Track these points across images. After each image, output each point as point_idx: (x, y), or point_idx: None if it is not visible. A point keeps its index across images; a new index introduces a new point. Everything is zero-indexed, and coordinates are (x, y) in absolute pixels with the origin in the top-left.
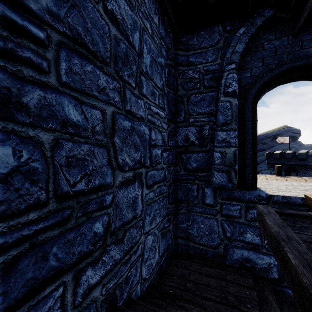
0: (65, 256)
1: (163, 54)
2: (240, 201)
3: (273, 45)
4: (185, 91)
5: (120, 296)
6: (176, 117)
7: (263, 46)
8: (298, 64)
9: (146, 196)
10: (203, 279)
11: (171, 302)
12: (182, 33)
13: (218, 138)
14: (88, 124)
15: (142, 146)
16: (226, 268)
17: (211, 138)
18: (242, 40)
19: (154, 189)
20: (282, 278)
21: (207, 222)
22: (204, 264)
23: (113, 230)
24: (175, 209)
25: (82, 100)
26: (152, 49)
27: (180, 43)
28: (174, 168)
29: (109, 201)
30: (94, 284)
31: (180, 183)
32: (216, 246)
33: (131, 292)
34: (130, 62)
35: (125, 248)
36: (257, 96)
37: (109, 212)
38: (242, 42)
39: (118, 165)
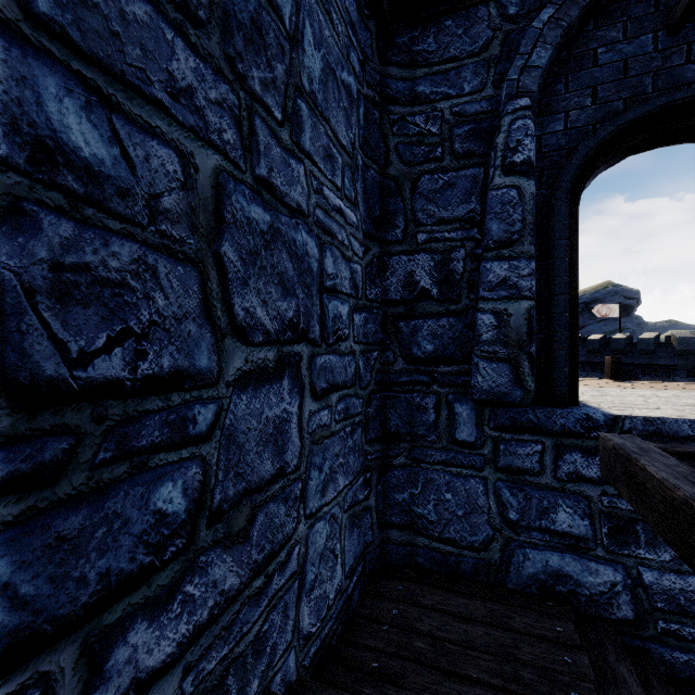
0: (48, 591)
1: (354, 67)
2: (540, 432)
3: (619, 54)
4: (405, 167)
5: (238, 691)
6: (385, 231)
7: (595, 57)
8: (680, 98)
9: (311, 419)
10: (455, 627)
11: (378, 693)
12: (399, 24)
13: (489, 277)
14: (137, 181)
15: (301, 286)
16: (508, 598)
17: (470, 280)
18: (547, 38)
19: (332, 404)
20: (643, 617)
21: (460, 487)
22: (454, 591)
23: (218, 506)
24: (383, 457)
25: (113, 100)
26: (326, 41)
27: (395, 47)
28: (379, 355)
29: (206, 422)
30: (156, 669)
31: (395, 392)
32: (482, 546)
33: (271, 675)
34: (269, 49)
35: (254, 557)
36: (581, 180)
37: (207, 456)
38: (546, 43)
39: (233, 322)
